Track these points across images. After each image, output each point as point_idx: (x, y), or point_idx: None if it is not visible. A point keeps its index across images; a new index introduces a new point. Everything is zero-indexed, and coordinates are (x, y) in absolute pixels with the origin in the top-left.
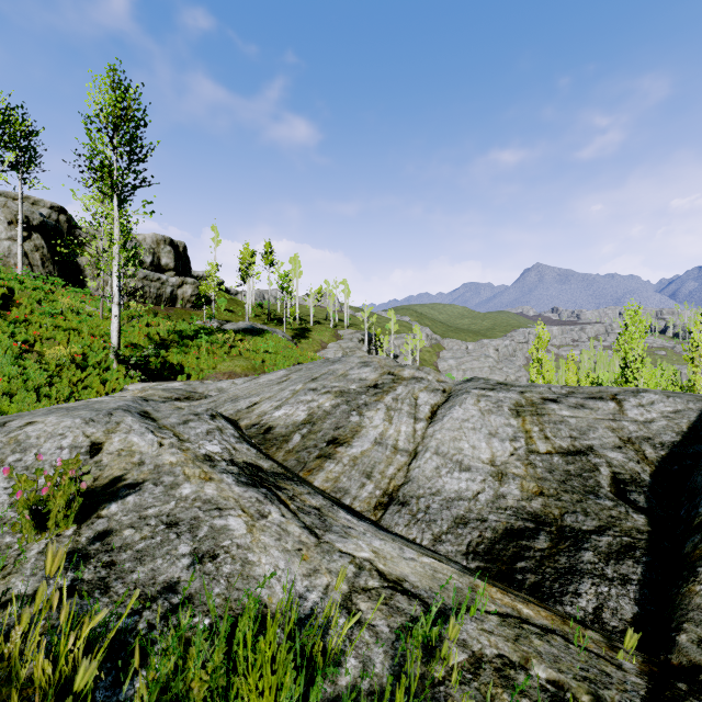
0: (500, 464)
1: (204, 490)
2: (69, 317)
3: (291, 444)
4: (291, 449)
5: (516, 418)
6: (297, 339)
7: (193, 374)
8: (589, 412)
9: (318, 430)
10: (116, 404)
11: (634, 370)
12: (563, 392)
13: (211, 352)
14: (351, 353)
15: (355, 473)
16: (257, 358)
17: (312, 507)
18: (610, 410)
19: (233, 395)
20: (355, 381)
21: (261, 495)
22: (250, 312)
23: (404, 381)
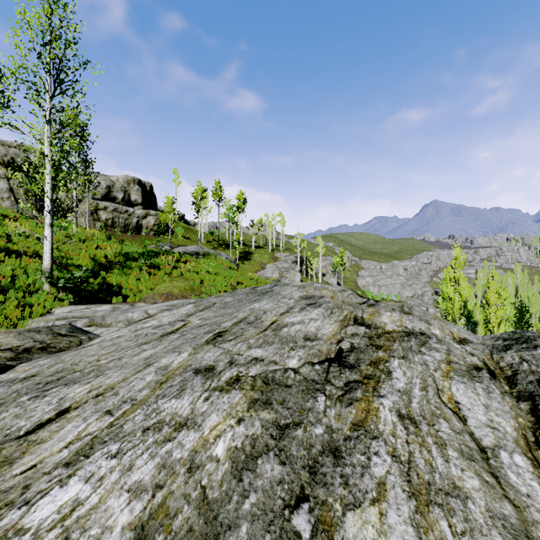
0: None
1: None
2: (15, 240)
3: None
4: None
5: None
6: (241, 261)
7: (130, 295)
8: None
9: None
10: None
11: None
12: None
13: (152, 273)
14: (286, 273)
15: None
16: (195, 278)
17: None
18: None
19: (72, 361)
20: (297, 341)
21: None
22: (203, 238)
23: (393, 342)
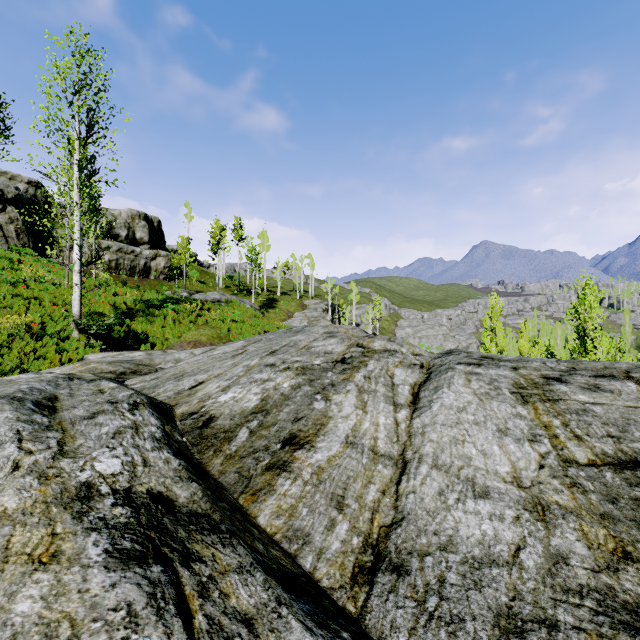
0: (531, 484)
1: (10, 607)
2: (32, 286)
3: (234, 445)
4: (233, 452)
5: (523, 405)
6: (265, 309)
7: (158, 343)
8: (612, 397)
9: (272, 422)
10: (19, 387)
11: (594, 338)
12: (562, 368)
13: (177, 321)
14: (316, 322)
15: (320, 498)
16: (222, 327)
17: (238, 616)
18: (636, 394)
19: (179, 370)
20: (320, 354)
21: (144, 590)
22: (221, 283)
23: (375, 354)
